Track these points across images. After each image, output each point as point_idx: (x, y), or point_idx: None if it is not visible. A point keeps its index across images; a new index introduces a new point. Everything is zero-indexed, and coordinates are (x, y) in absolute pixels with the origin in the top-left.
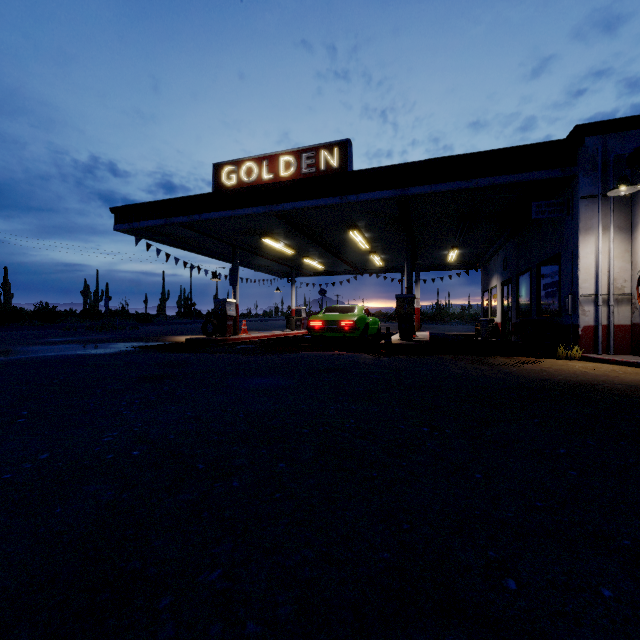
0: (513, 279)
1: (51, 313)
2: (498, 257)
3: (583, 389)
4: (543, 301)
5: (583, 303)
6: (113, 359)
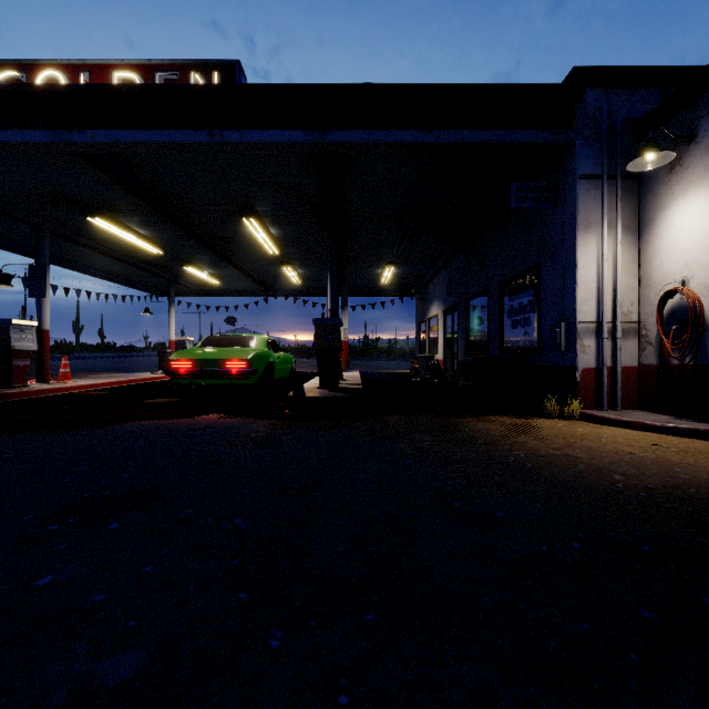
0: (461, 305)
1: None
2: (439, 280)
3: None
4: (508, 332)
5: (582, 334)
6: None
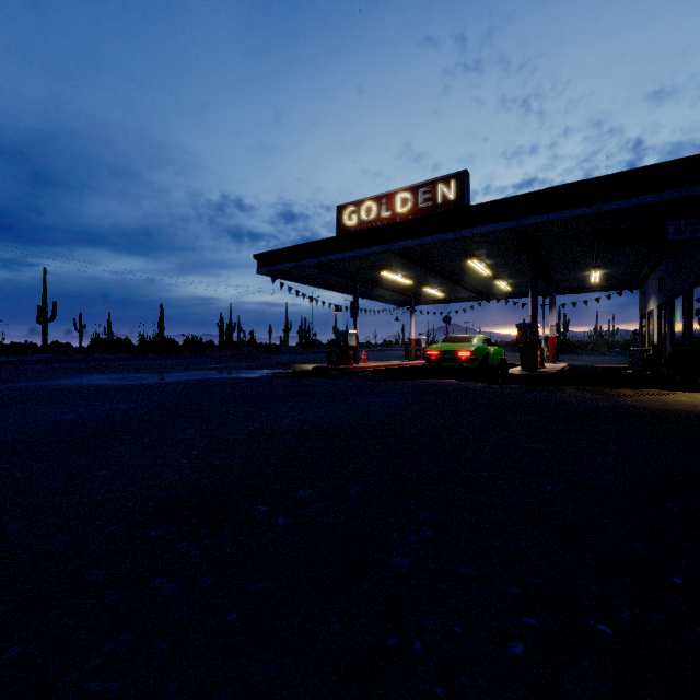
0: (668, 302)
1: (199, 344)
2: (655, 276)
3: (682, 416)
4: (695, 328)
5: None
6: (263, 381)
